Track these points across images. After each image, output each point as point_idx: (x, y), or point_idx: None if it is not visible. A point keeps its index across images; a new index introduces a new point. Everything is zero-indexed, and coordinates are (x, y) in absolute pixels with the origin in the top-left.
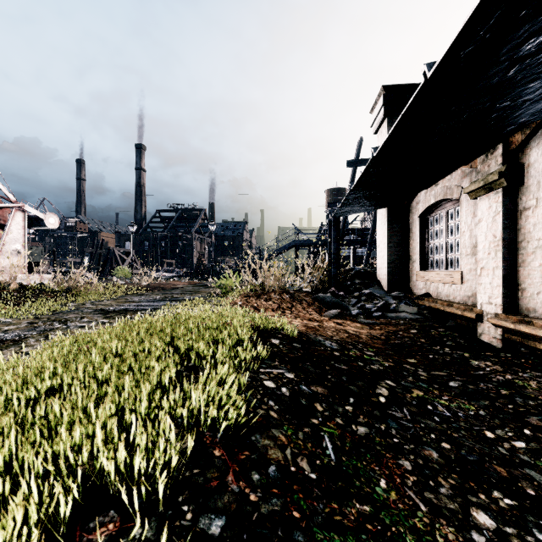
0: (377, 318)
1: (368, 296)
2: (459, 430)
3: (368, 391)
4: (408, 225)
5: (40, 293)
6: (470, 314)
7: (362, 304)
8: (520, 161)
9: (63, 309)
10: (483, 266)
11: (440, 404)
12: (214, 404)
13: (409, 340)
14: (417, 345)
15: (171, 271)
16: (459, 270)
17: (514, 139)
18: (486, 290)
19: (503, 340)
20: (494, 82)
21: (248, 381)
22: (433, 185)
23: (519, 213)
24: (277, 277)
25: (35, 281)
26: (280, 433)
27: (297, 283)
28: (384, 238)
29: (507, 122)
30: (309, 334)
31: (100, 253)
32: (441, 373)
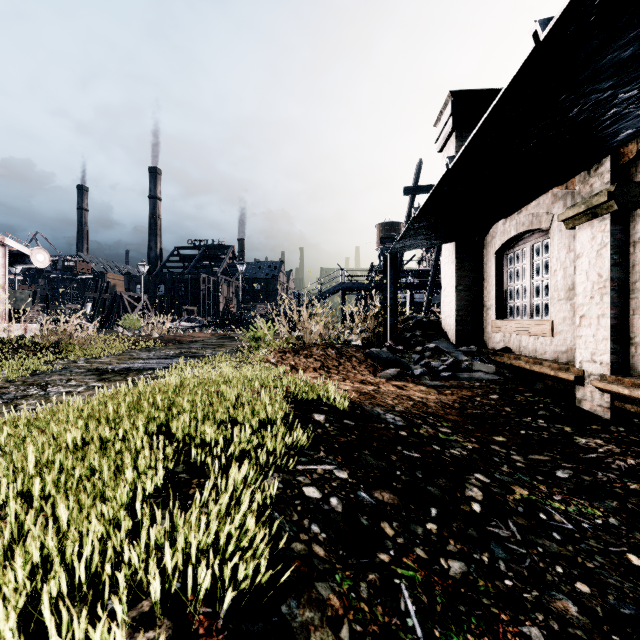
0: (446, 379)
1: (434, 352)
2: (592, 556)
3: (455, 494)
4: (481, 264)
5: (19, 348)
6: (567, 375)
7: (426, 361)
8: (634, 178)
9: (46, 369)
10: (584, 313)
11: (555, 509)
12: (219, 545)
13: (490, 408)
14: (501, 415)
15: (192, 320)
16: (548, 319)
17: (626, 150)
18: (588, 344)
19: (612, 408)
20: (627, 56)
21: (279, 489)
22: (514, 214)
23: (632, 246)
24: (320, 327)
25: (19, 333)
26: (330, 590)
27: (345, 335)
28: (452, 279)
29: (626, 123)
30: (364, 405)
31: (105, 298)
32: (542, 458)
